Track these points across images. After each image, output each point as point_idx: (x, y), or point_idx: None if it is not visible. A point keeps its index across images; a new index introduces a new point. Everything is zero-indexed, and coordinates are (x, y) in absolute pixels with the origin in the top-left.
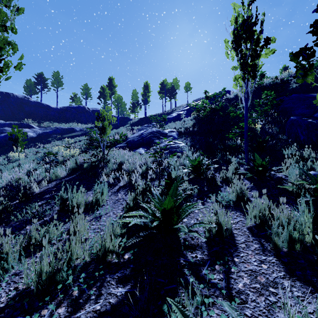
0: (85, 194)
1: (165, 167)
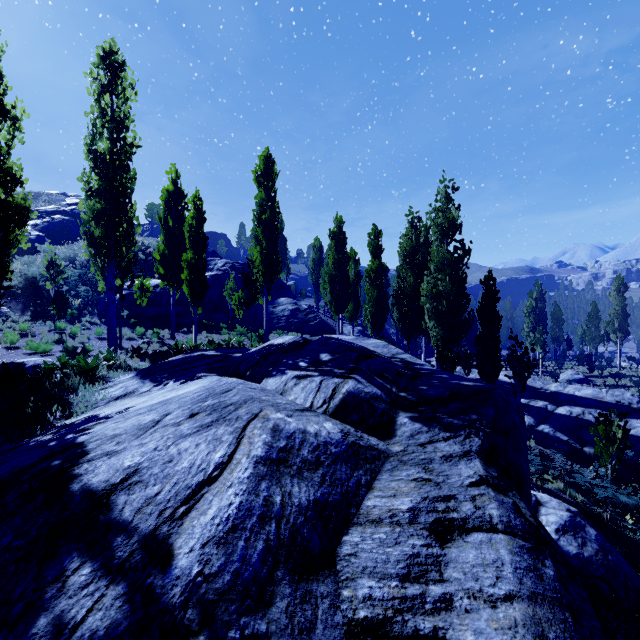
0: None
1: None
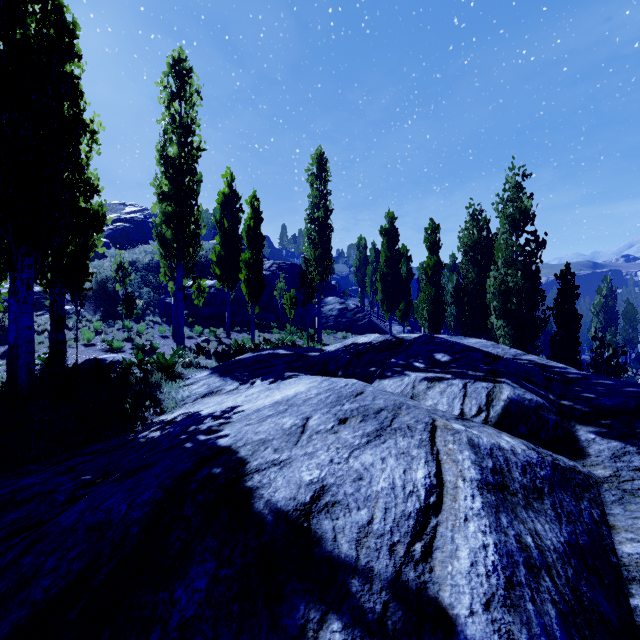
0: (37, 338)
1: (71, 326)
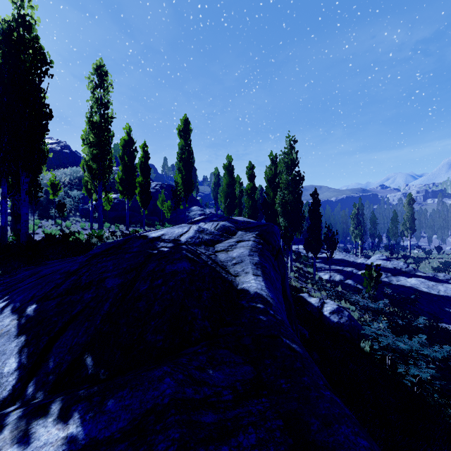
0: None
1: None
